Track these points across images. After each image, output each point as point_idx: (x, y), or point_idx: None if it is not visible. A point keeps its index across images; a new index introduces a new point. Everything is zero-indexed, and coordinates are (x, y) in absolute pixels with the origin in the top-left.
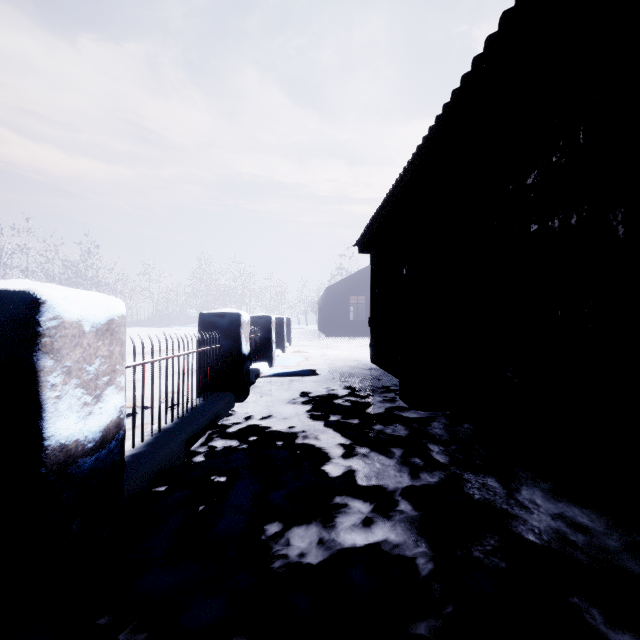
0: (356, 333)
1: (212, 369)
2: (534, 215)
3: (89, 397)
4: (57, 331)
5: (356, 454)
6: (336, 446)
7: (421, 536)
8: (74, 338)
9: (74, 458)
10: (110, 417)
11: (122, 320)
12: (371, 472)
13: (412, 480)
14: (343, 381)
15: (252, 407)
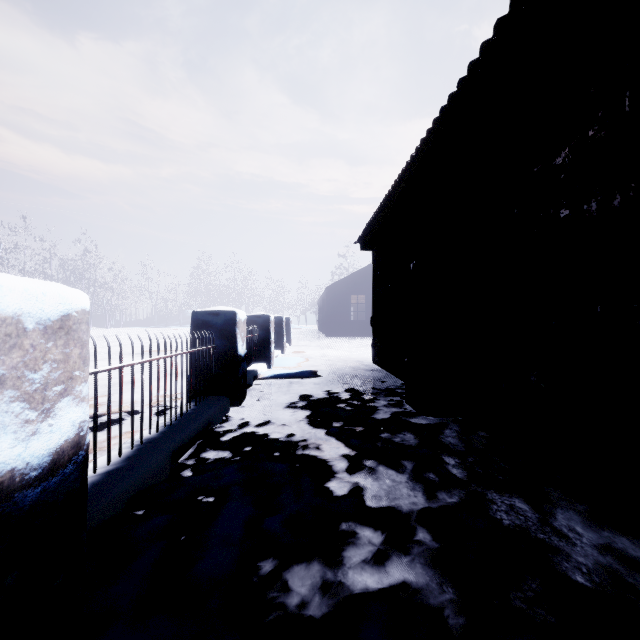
0: (357, 333)
1: (205, 371)
2: (565, 199)
3: (33, 412)
4: None
5: (363, 468)
6: (340, 458)
7: (446, 577)
8: (9, 338)
9: (8, 493)
10: (64, 436)
11: (83, 316)
12: (380, 490)
13: (428, 501)
14: (345, 383)
15: (248, 412)
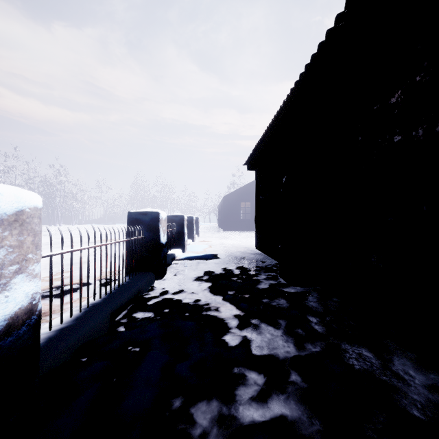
0: (244, 228)
1: (137, 254)
2: (398, 128)
3: None
4: None
5: (249, 325)
6: (233, 317)
7: (314, 411)
8: None
9: None
10: (19, 304)
11: (35, 212)
12: (263, 342)
13: (298, 350)
14: (236, 263)
15: (168, 283)
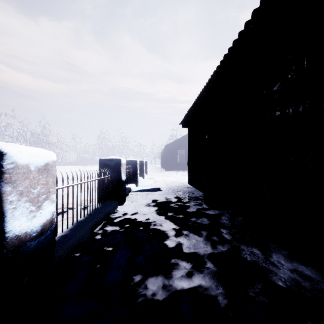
0: (180, 168)
1: (106, 188)
2: (278, 106)
3: (34, 207)
4: (13, 170)
5: (182, 234)
6: (171, 230)
7: (219, 283)
8: (24, 174)
9: (24, 242)
10: (46, 218)
11: (54, 163)
12: (190, 245)
13: (213, 249)
14: (174, 194)
15: (127, 208)
